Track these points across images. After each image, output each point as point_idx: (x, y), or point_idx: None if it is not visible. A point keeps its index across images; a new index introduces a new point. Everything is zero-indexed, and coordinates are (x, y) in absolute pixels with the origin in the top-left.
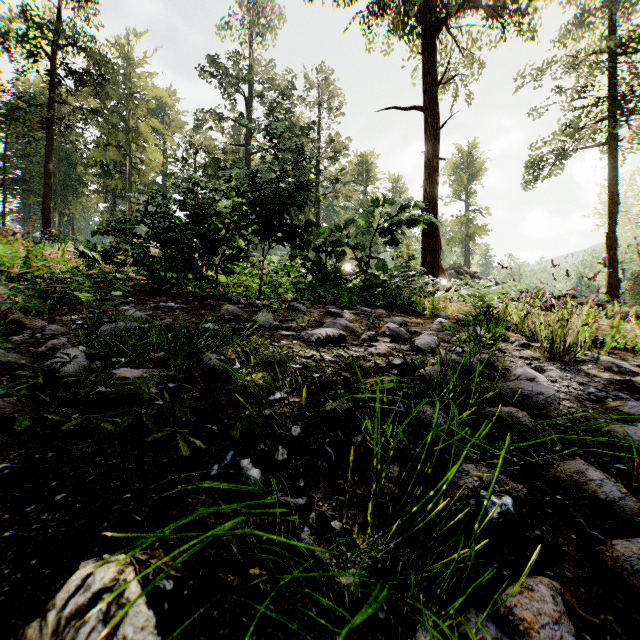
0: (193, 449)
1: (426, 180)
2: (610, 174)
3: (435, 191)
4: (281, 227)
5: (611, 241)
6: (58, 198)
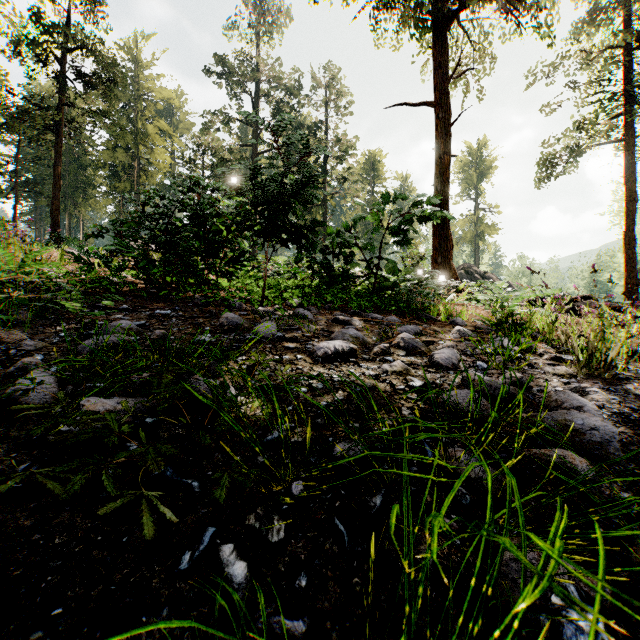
0: (163, 519)
1: (437, 178)
2: (628, 170)
3: (446, 189)
4: (286, 228)
5: (629, 240)
6: (68, 200)
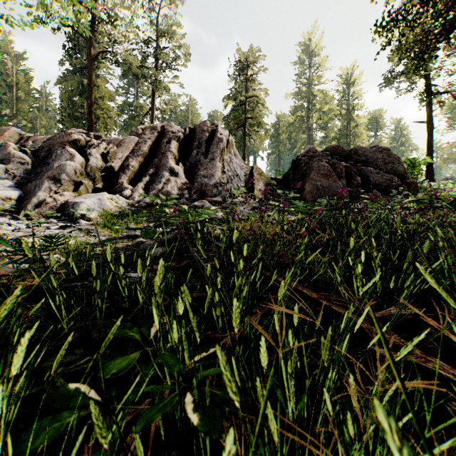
0: None
1: (427, 148)
2: None
3: (431, 152)
4: None
5: None
6: None
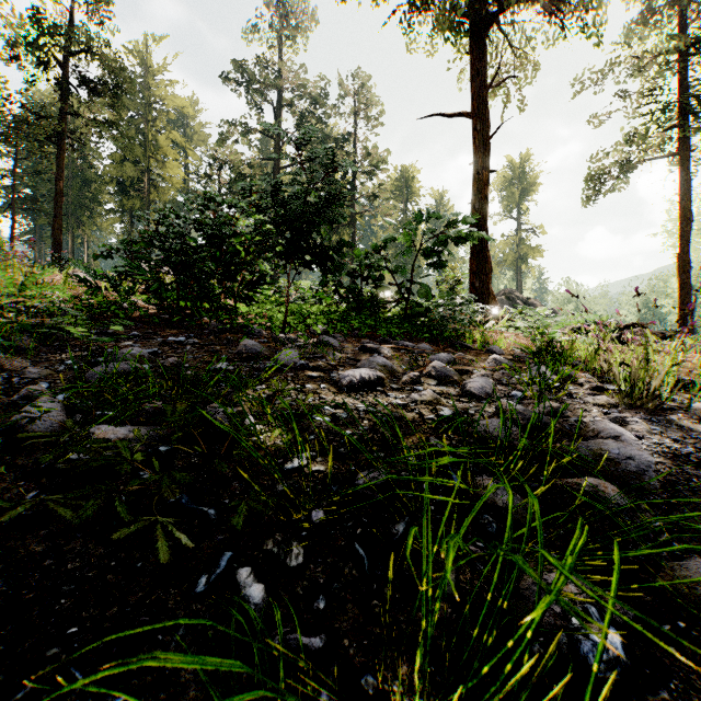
0: (179, 546)
1: (475, 195)
2: (682, 188)
3: (485, 208)
4: (309, 249)
5: (683, 263)
6: (71, 218)
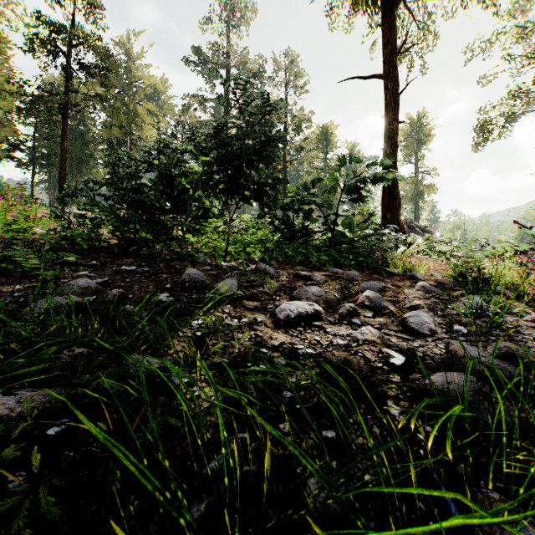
0: None
1: (386, 142)
2: None
3: (395, 152)
4: (248, 186)
5: None
6: (74, 170)
